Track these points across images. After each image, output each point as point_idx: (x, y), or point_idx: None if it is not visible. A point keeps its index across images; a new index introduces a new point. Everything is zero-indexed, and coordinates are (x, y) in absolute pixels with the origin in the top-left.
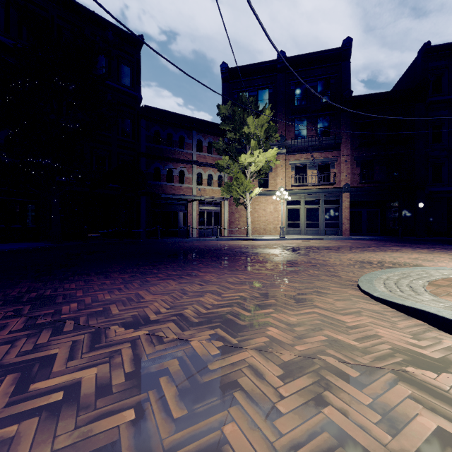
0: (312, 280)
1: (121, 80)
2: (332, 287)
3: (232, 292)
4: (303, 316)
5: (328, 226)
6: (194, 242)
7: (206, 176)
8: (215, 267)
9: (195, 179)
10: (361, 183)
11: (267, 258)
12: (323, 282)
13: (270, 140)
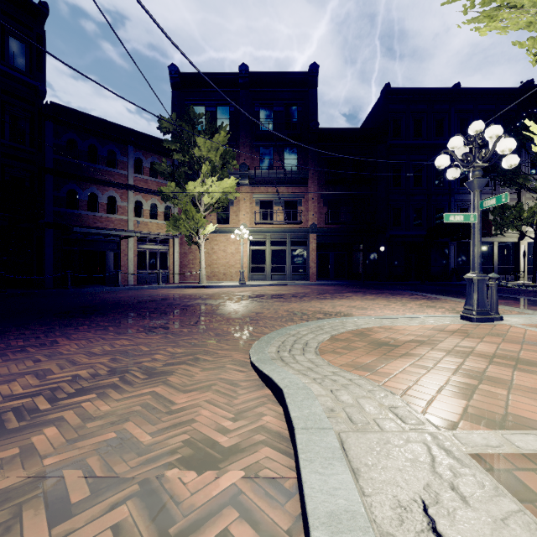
0: (211, 341)
1: (9, 59)
2: (221, 351)
3: (72, 369)
4: (129, 400)
5: (295, 270)
6: (123, 292)
7: (148, 205)
8: (101, 329)
9: (132, 209)
10: (328, 224)
11: (192, 313)
12: (220, 343)
13: (227, 167)
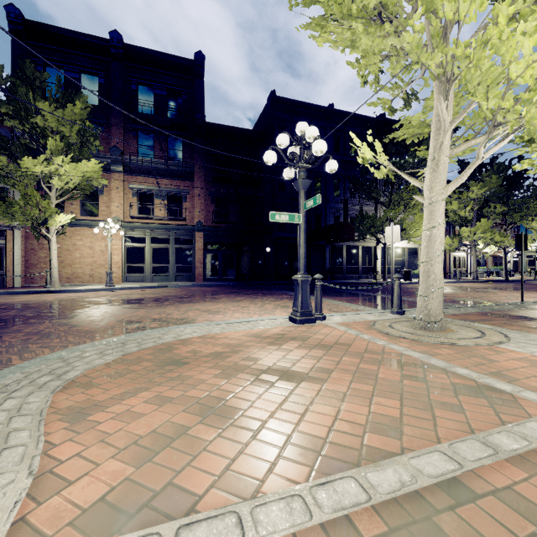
0: None
1: None
2: None
3: None
4: None
5: (180, 270)
6: None
7: None
8: None
9: None
10: (215, 223)
11: None
12: None
13: (88, 147)
